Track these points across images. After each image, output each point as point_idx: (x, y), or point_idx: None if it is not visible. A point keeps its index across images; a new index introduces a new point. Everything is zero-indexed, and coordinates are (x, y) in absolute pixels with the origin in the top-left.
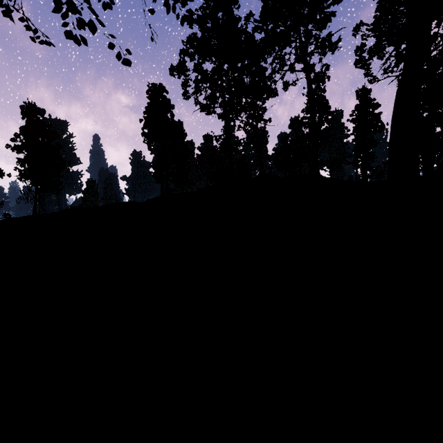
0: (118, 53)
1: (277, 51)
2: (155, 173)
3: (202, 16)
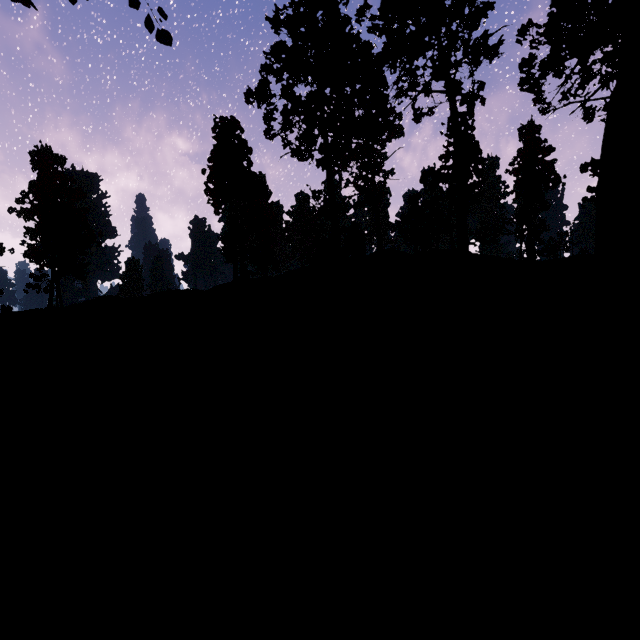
0: (148, 21)
1: (405, 63)
2: (224, 248)
3: (293, 15)
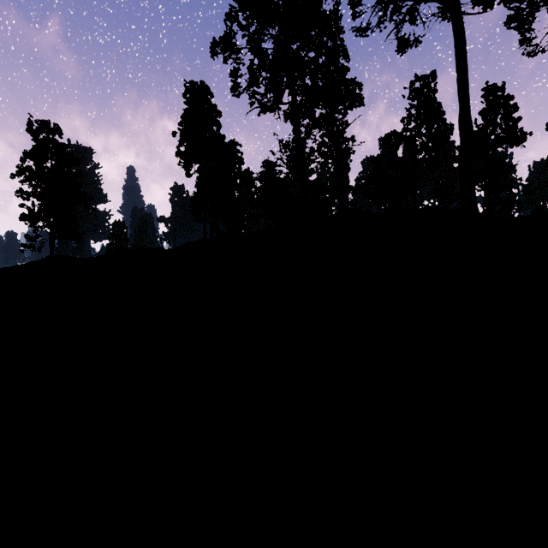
0: None
1: None
2: (194, 208)
3: None
